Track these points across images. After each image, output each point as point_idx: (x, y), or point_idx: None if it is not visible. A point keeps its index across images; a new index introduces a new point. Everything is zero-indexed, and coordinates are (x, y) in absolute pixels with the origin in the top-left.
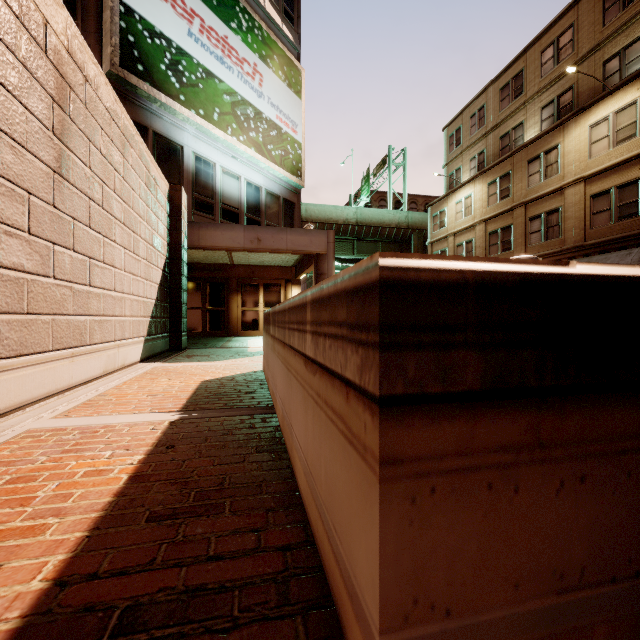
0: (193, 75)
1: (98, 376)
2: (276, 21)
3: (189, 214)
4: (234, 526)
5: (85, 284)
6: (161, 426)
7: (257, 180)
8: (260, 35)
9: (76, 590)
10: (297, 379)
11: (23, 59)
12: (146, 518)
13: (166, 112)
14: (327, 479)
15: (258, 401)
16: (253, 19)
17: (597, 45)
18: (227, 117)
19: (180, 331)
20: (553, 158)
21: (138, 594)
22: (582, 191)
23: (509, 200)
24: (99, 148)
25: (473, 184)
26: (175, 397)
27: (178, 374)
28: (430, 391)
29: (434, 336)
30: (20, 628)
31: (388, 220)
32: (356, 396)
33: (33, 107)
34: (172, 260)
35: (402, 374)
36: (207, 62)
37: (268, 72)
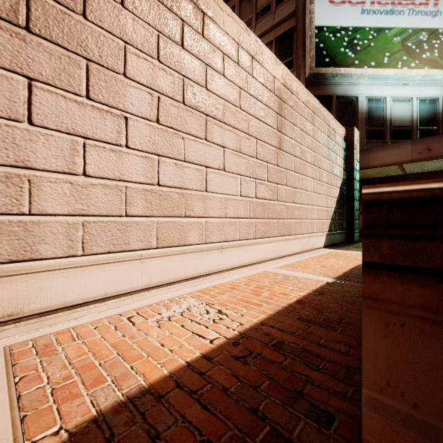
0: (365, 40)
1: (298, 252)
2: None
3: (362, 144)
4: (338, 339)
5: (291, 202)
6: (320, 283)
7: (432, 94)
8: None
9: (265, 327)
10: None
11: (265, 102)
12: (297, 317)
13: (344, 79)
14: None
15: None
16: None
17: None
18: (397, 55)
19: (353, 229)
20: None
21: (284, 339)
22: None
23: None
24: (298, 127)
25: None
26: (335, 270)
27: (344, 257)
28: (400, 264)
29: (403, 231)
30: (249, 329)
31: None
32: None
33: (269, 122)
34: (347, 180)
35: (378, 252)
36: (377, 22)
37: None
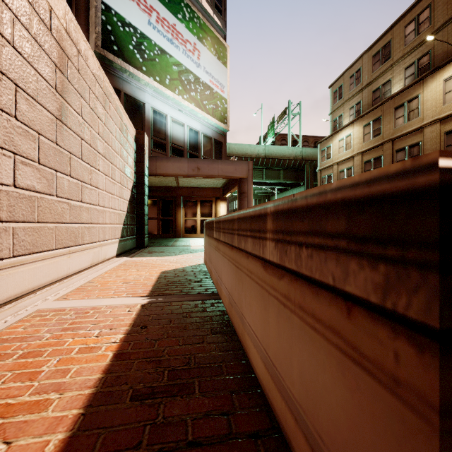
0: (151, 52)
1: (87, 267)
2: (209, 12)
3: (149, 151)
4: (205, 408)
5: (78, 201)
6: (135, 309)
7: (196, 126)
8: (198, 23)
9: None
10: (251, 278)
11: (34, 35)
12: (130, 396)
13: (133, 79)
14: (304, 382)
15: (205, 288)
16: (193, 11)
17: (449, 19)
18: (175, 82)
19: (143, 234)
20: (414, 105)
21: None
22: (438, 129)
23: (380, 137)
24: (88, 102)
25: (352, 126)
26: (143, 284)
27: (143, 266)
28: None
29: None
30: None
31: (288, 154)
32: (371, 316)
33: (41, 70)
34: (137, 184)
35: None
36: (161, 43)
37: (204, 49)
